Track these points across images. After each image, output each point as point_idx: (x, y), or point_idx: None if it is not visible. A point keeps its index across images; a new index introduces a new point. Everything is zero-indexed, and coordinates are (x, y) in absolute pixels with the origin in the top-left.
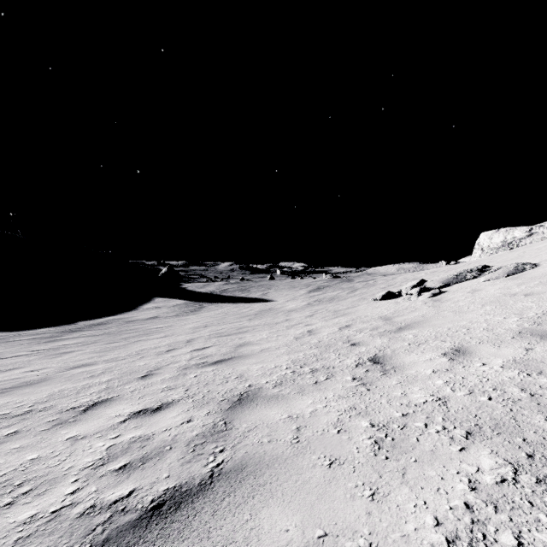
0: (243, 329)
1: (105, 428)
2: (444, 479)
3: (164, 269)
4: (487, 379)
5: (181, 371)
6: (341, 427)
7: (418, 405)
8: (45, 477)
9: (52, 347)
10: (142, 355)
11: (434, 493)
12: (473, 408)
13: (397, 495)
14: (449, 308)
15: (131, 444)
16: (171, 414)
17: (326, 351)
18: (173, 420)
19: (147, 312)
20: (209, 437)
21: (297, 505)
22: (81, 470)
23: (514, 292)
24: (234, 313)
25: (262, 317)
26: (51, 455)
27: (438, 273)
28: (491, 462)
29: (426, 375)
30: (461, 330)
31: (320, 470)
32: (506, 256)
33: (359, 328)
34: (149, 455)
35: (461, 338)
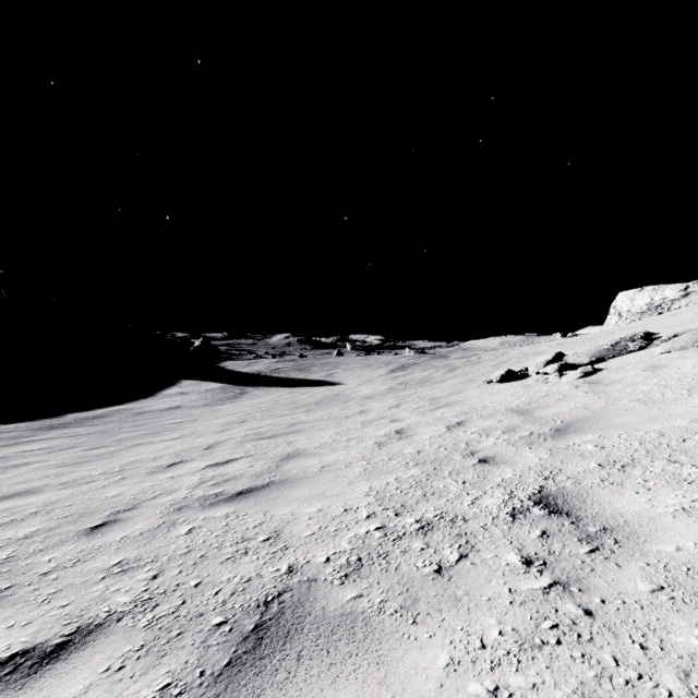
0: (296, 426)
1: None
2: None
3: (197, 342)
4: None
5: (170, 515)
6: None
7: None
8: None
9: (3, 455)
10: (124, 475)
11: None
12: None
13: None
14: (627, 396)
15: None
16: (71, 682)
17: (437, 474)
18: None
19: (168, 400)
20: None
21: None
22: None
23: None
24: (287, 401)
25: (326, 407)
26: None
27: (569, 346)
28: None
29: None
30: (691, 437)
31: None
32: (670, 321)
33: (482, 428)
34: None
35: None
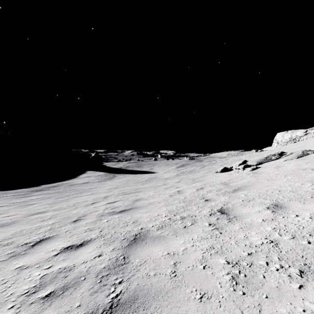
0: (138, 190)
1: (43, 260)
2: None
3: (93, 154)
4: (303, 227)
5: (99, 217)
6: (205, 264)
7: (257, 246)
8: None
9: (23, 200)
10: (76, 206)
11: None
12: (298, 249)
13: None
14: (264, 178)
15: (57, 274)
16: (88, 249)
17: (190, 204)
18: (89, 255)
19: (82, 179)
20: (112, 269)
21: None
22: (18, 297)
23: (304, 168)
24: (133, 180)
25: (150, 182)
26: (1, 283)
27: (253, 157)
28: None
29: (259, 223)
30: (275, 191)
31: (193, 303)
32: (294, 146)
33: (209, 190)
34: (68, 285)
35: (277, 197)
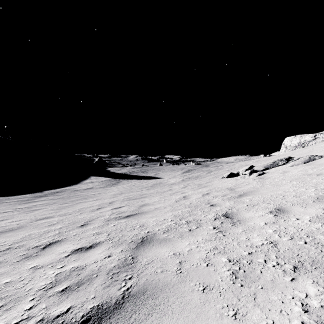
0: (143, 195)
1: (55, 261)
2: (284, 302)
3: (96, 159)
4: (301, 229)
5: (105, 222)
6: (209, 262)
7: (258, 246)
8: (13, 296)
9: (28, 206)
10: (82, 212)
11: (278, 314)
12: (295, 249)
13: (252, 315)
14: (270, 183)
15: (71, 273)
16: (98, 251)
17: (195, 209)
18: (99, 256)
19: (86, 185)
20: (122, 268)
21: (182, 322)
22: (37, 291)
23: (310, 173)
24: (138, 185)
25: (155, 188)
26: (19, 280)
27: (260, 162)
28: (314, 290)
29: (261, 226)
30: (279, 196)
31: (196, 294)
32: (301, 151)
33: (214, 195)
34: (82, 281)
35: (280, 202)
